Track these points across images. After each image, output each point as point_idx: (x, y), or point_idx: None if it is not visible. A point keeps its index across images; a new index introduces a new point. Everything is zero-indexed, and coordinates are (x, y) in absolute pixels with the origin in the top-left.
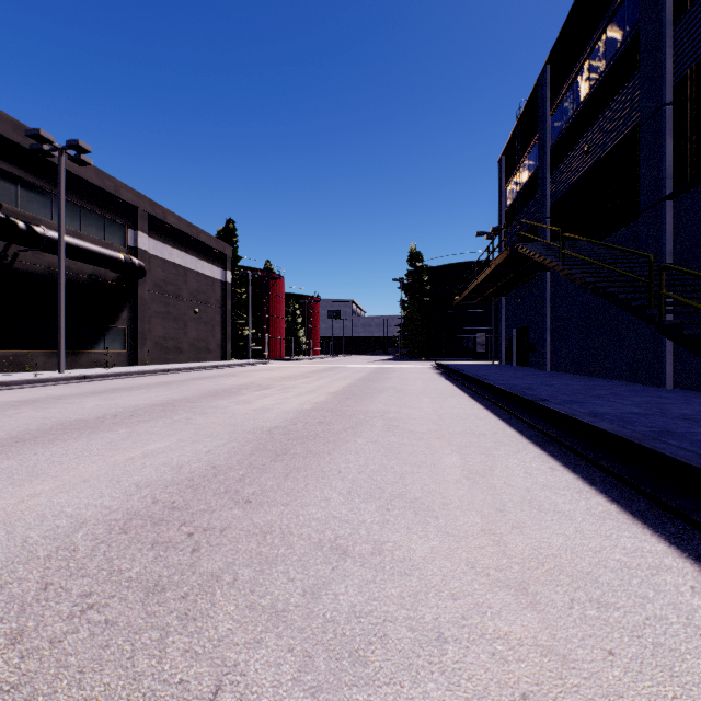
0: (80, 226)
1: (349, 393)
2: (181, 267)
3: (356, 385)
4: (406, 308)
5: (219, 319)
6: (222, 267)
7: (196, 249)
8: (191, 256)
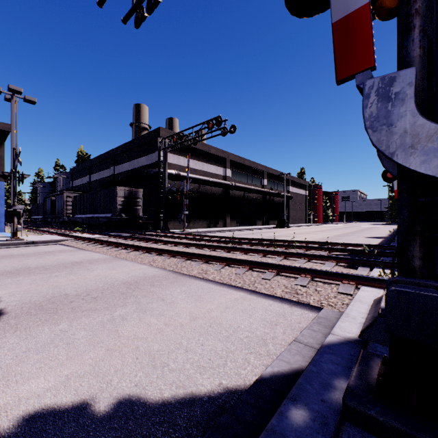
0: (280, 188)
1: (364, 229)
2: (296, 193)
3: (365, 229)
4: (391, 199)
5: (304, 208)
6: (305, 190)
7: (299, 186)
8: (298, 189)
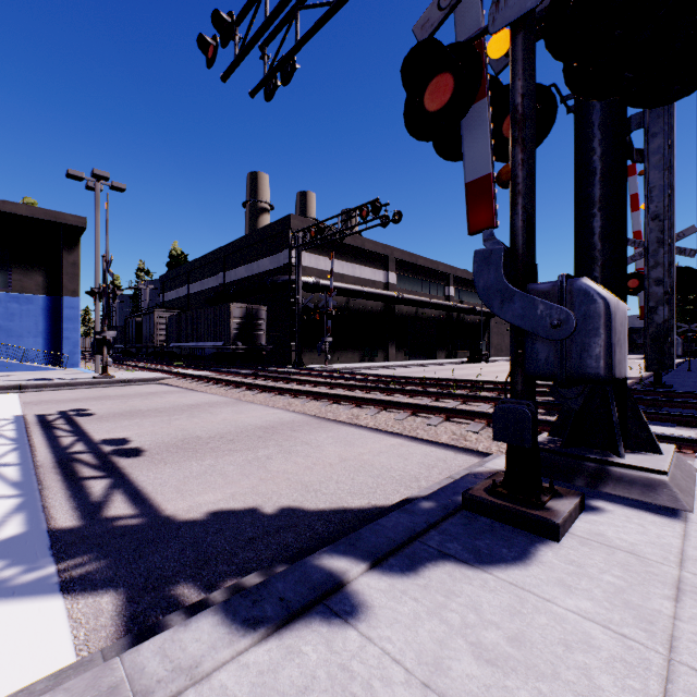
0: (475, 301)
1: None
2: None
3: None
4: None
5: None
6: None
7: None
8: None
